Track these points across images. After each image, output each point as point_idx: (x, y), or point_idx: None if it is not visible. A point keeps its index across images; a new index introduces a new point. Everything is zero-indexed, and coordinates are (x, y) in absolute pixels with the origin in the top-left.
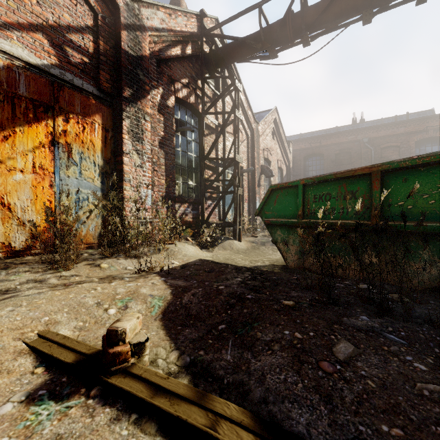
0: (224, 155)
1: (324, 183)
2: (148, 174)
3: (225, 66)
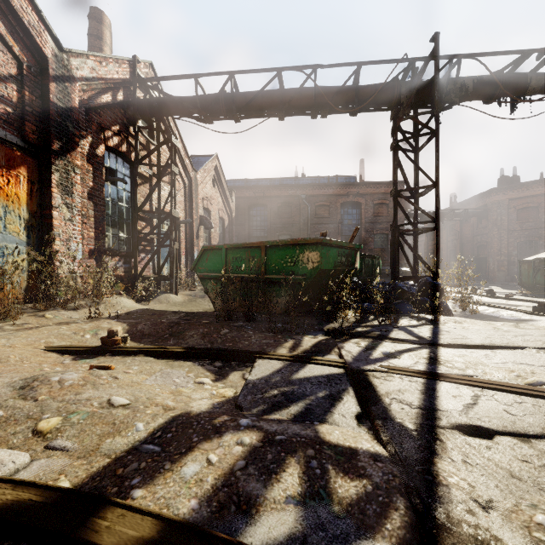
0: (159, 205)
1: (238, 249)
2: (78, 228)
3: (161, 119)
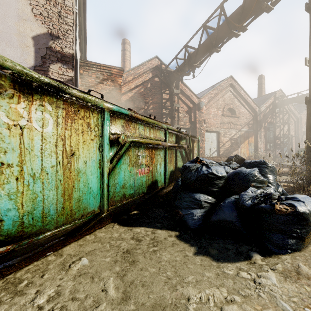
0: (283, 133)
1: None
2: (262, 145)
3: (284, 108)
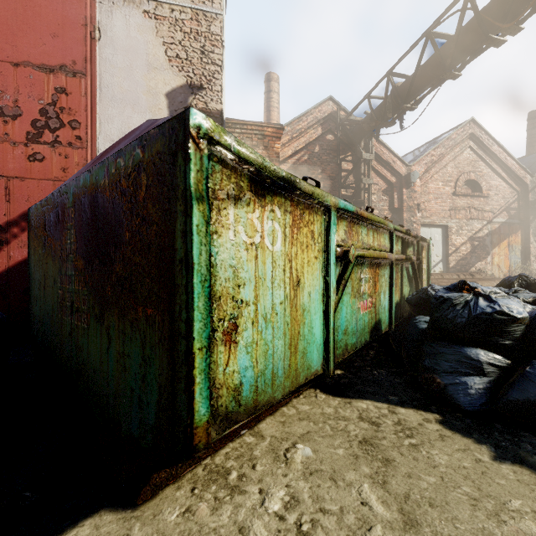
0: None
1: None
2: None
3: None
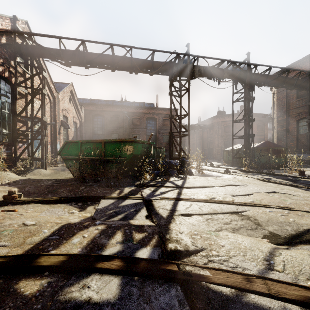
0: (32, 113)
1: (88, 143)
2: None
3: (35, 59)
